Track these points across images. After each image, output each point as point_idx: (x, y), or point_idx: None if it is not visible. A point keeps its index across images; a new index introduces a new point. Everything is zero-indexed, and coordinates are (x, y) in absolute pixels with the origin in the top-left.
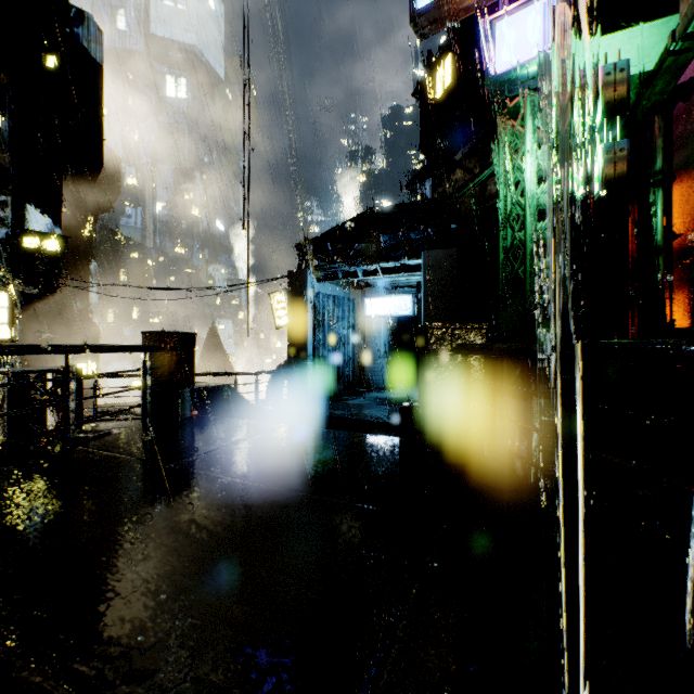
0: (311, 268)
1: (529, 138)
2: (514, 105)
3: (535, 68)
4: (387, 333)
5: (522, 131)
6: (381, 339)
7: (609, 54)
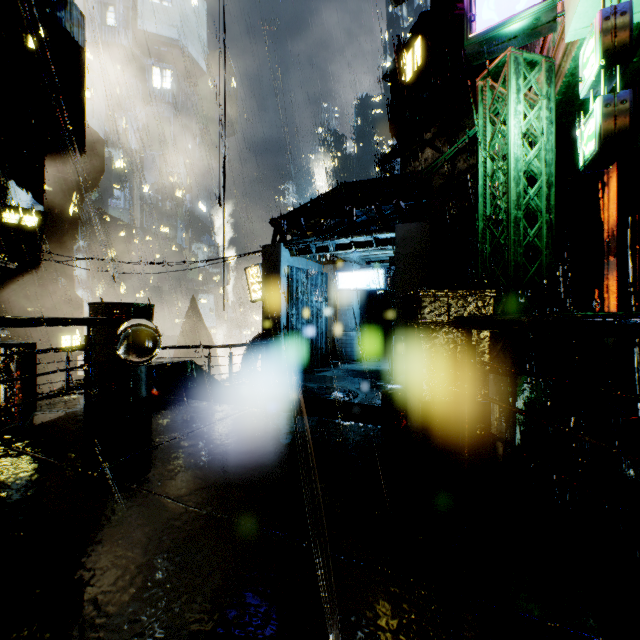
0: (285, 242)
1: (513, 98)
2: (495, 65)
3: (518, 25)
4: (359, 306)
5: (504, 92)
6: (353, 313)
7: None
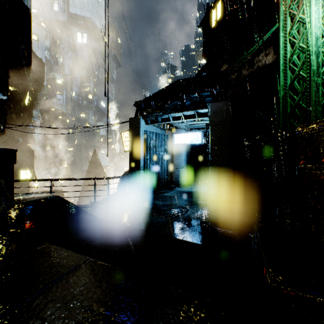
0: (142, 116)
1: None
2: None
3: None
4: (185, 154)
5: None
6: (182, 158)
7: None
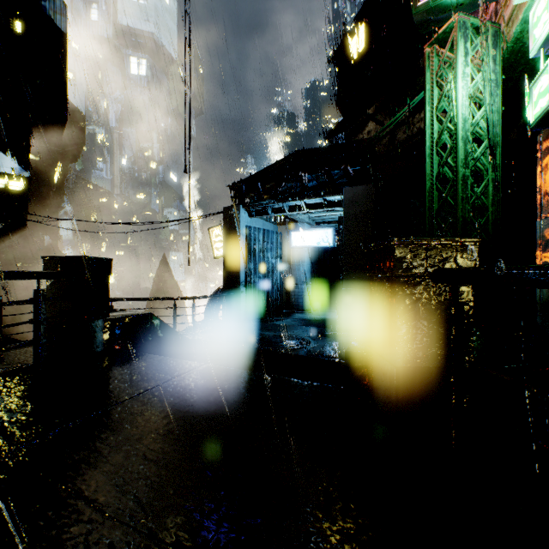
0: (244, 204)
1: (461, 61)
2: (443, 31)
3: None
4: (310, 262)
5: (451, 57)
6: (304, 268)
7: None
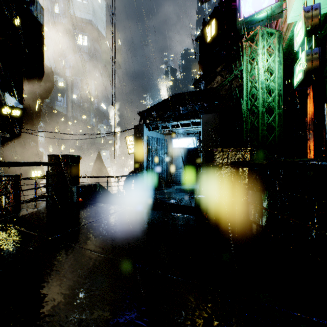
0: (146, 124)
1: (261, 51)
2: (252, 34)
3: (263, 14)
4: (183, 156)
5: (256, 48)
6: (180, 159)
7: (308, 1)
